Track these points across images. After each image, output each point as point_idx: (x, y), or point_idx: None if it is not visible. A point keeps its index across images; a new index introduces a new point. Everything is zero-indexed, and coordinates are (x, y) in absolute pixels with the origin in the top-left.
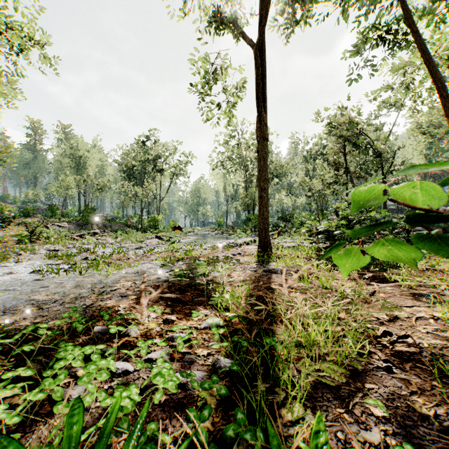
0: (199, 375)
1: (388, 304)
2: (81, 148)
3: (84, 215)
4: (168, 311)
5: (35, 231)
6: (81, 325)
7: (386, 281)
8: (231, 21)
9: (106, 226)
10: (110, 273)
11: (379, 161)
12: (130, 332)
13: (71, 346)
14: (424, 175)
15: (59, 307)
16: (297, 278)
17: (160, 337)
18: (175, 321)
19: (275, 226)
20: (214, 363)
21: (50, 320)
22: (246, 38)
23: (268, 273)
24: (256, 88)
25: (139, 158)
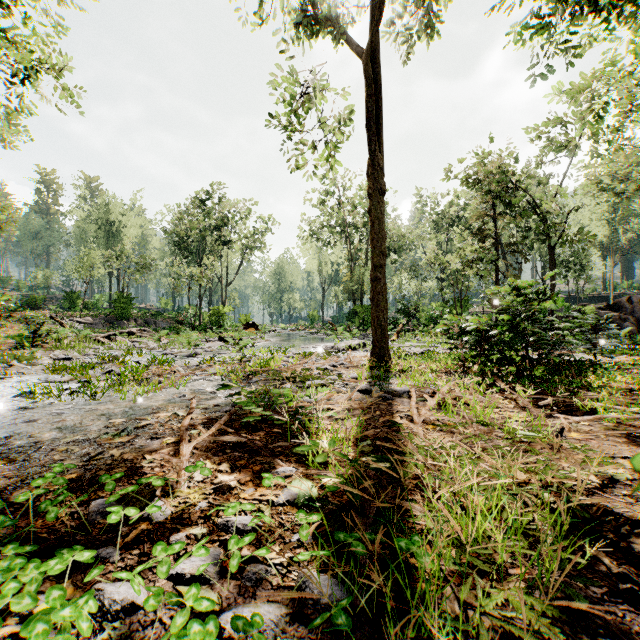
0: (271, 617)
1: (590, 453)
2: (113, 210)
3: (116, 306)
4: (225, 467)
5: (40, 331)
6: (54, 509)
7: (576, 411)
8: (330, 11)
9: (149, 322)
10: (140, 398)
11: (545, 228)
12: (150, 514)
13: (24, 558)
14: (606, 249)
15: (44, 460)
16: (434, 406)
17: (205, 521)
18: (235, 489)
19: (393, 323)
20: (300, 585)
21: (20, 485)
22: (352, 40)
23: (388, 397)
24: (368, 114)
25: (197, 224)
